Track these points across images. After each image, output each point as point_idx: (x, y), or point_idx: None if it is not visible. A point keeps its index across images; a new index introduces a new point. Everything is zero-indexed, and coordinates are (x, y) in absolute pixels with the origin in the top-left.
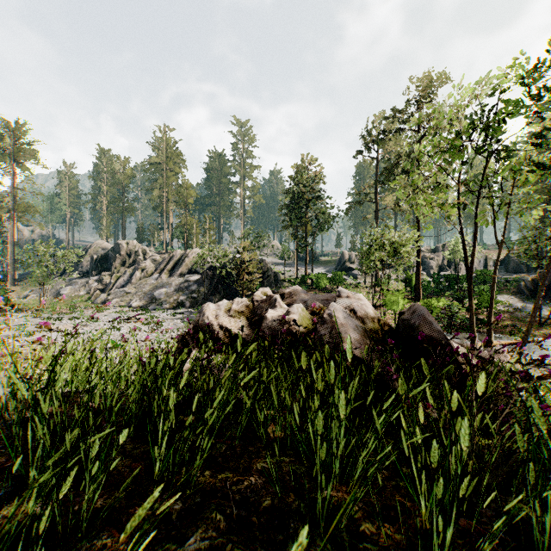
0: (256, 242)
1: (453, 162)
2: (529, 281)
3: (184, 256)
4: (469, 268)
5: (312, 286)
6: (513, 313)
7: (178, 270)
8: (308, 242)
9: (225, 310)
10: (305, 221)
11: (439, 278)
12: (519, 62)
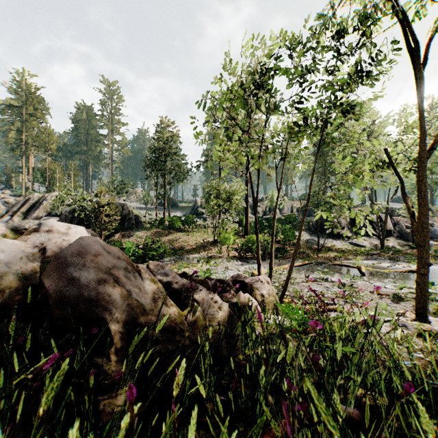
0: (120, 188)
1: (238, 114)
2: (314, 221)
3: (42, 199)
4: (255, 207)
5: (169, 227)
6: (305, 244)
7: (34, 213)
8: (166, 190)
9: None
10: (163, 173)
11: (263, 220)
12: (280, 31)
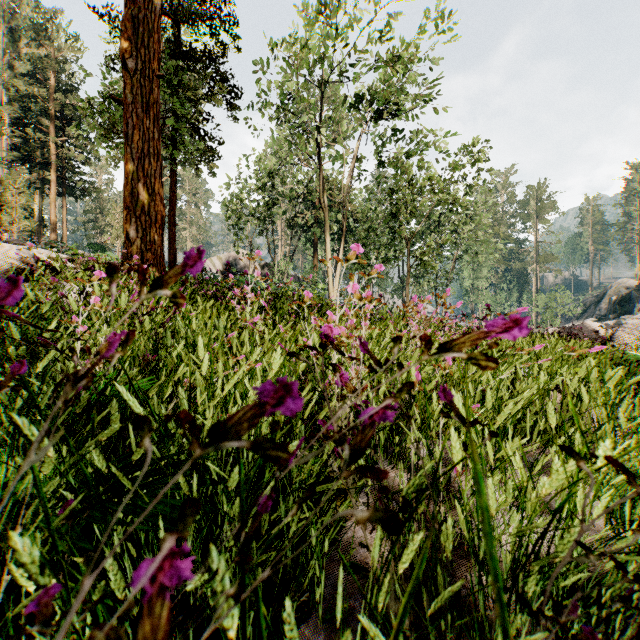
0: None
1: None
2: None
3: None
4: None
5: None
6: None
7: None
8: None
9: (554, 330)
10: None
11: None
12: None
